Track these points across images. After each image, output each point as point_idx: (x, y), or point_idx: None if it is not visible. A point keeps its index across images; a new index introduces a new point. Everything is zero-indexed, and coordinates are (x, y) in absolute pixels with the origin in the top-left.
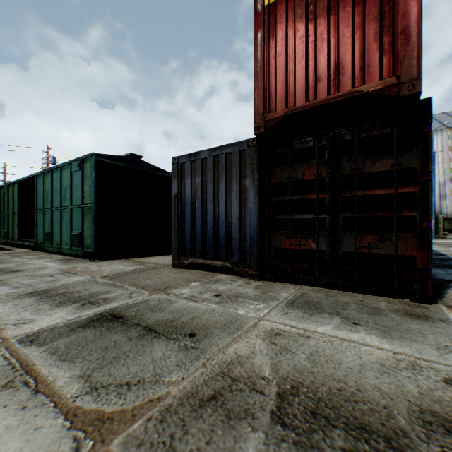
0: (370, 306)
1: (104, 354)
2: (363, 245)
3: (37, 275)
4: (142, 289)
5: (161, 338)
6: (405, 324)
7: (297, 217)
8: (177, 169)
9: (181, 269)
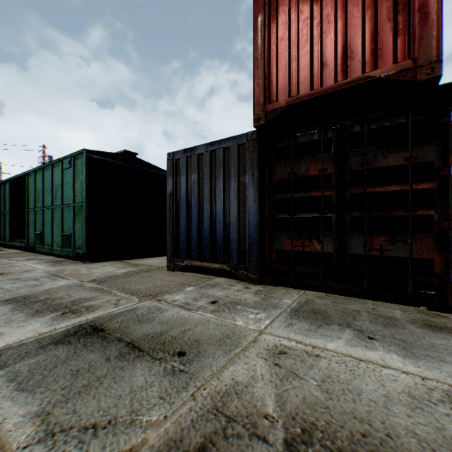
0: (383, 315)
1: (74, 380)
2: (373, 247)
3: (21, 278)
4: (131, 295)
5: (145, 358)
6: (428, 338)
7: (301, 216)
8: (172, 165)
9: (177, 272)
